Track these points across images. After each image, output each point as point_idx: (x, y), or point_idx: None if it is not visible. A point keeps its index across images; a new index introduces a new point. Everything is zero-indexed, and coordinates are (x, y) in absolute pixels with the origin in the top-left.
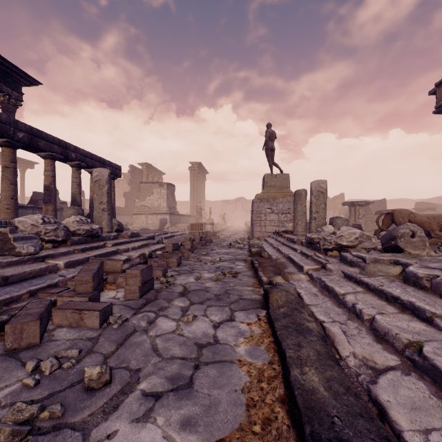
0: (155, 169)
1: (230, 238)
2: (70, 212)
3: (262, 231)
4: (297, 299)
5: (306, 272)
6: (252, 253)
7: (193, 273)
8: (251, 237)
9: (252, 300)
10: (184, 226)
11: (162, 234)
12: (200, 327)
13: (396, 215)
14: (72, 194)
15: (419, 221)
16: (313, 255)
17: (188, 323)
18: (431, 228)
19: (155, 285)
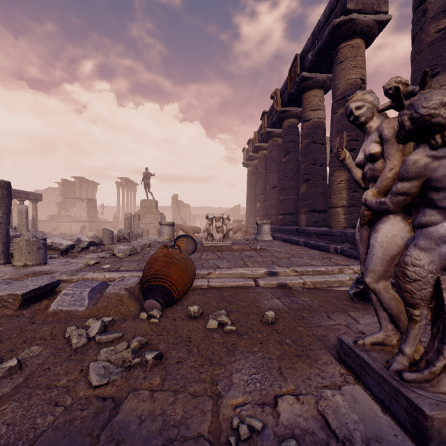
0: (88, 181)
1: None
2: None
3: None
4: None
5: None
6: None
7: None
8: None
9: None
10: None
11: (69, 236)
12: None
13: (175, 226)
14: None
15: (185, 229)
16: None
17: None
18: (189, 232)
19: None
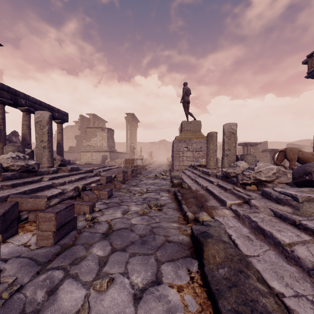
0: (99, 118)
1: (155, 170)
2: (10, 149)
3: (180, 164)
4: (238, 254)
5: (230, 207)
6: (174, 184)
7: (121, 206)
8: (172, 170)
9: (180, 244)
10: (121, 161)
11: (101, 167)
12: (115, 303)
13: (288, 152)
14: (23, 134)
15: (306, 157)
16: (231, 188)
17: (100, 292)
18: None
19: (79, 223)
